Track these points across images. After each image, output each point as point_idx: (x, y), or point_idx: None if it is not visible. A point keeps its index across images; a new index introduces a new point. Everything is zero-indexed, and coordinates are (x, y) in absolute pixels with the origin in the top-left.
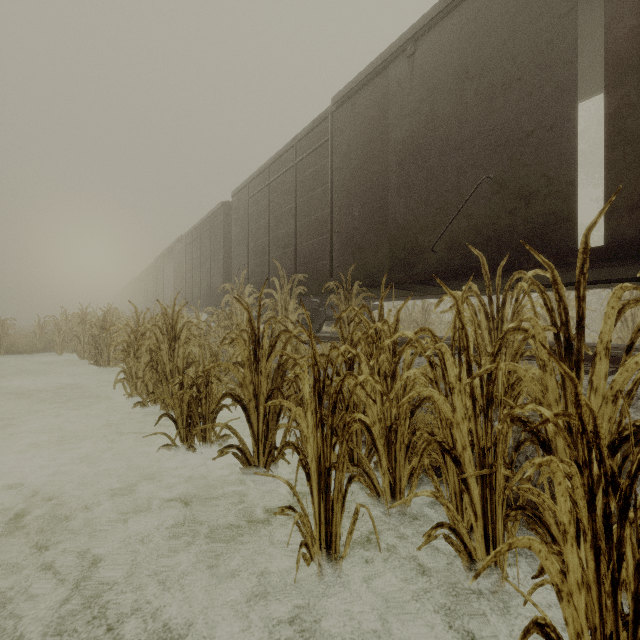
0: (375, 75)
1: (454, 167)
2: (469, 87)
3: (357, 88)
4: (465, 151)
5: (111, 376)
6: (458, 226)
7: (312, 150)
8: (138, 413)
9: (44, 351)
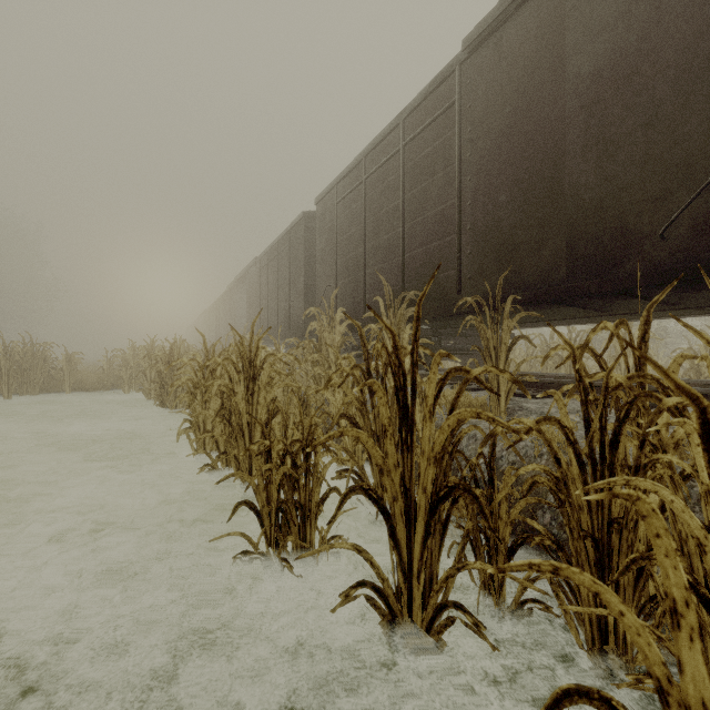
0: None
1: None
2: None
3: (505, 15)
4: None
5: (178, 420)
6: None
7: (429, 122)
8: (206, 475)
9: (112, 388)
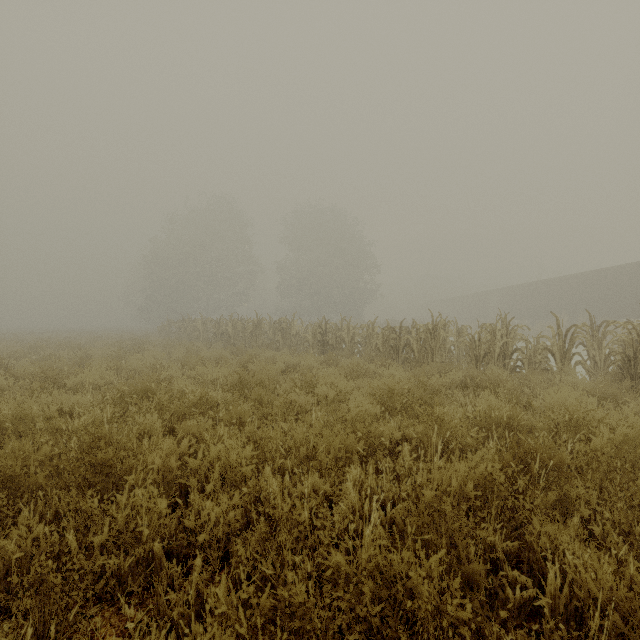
0: (613, 268)
1: (632, 296)
2: (635, 282)
3: (608, 269)
4: (634, 294)
5: None
6: (633, 308)
7: (592, 278)
8: None
9: None
